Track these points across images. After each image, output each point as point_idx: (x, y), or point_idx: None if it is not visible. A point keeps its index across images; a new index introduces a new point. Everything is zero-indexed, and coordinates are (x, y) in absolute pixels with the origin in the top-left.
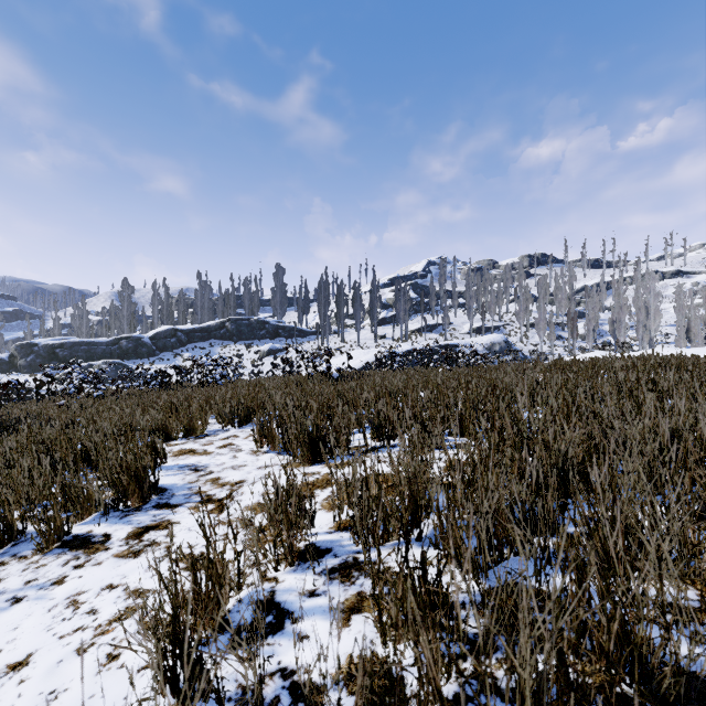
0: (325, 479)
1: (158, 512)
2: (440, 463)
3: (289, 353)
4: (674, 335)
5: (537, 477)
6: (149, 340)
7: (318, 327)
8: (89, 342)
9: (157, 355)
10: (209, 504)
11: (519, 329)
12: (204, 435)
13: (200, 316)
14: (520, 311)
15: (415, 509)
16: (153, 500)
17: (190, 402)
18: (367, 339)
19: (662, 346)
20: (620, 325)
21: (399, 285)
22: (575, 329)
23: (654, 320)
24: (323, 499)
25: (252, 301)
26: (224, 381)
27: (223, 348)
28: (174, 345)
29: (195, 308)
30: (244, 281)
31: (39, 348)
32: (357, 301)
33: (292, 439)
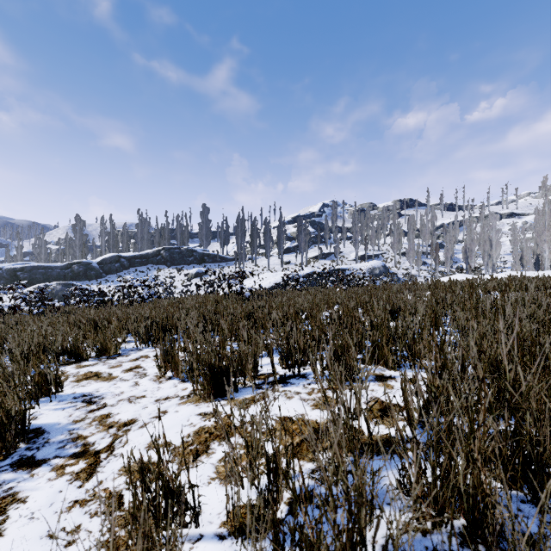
0: (226, 424)
1: (10, 476)
2: (362, 406)
3: (213, 275)
4: (510, 262)
5: (530, 459)
6: (97, 265)
7: (236, 254)
8: (46, 266)
9: (103, 277)
10: (80, 461)
11: (393, 256)
12: (117, 354)
13: (140, 245)
14: (394, 243)
15: (360, 550)
16: (19, 451)
17: (111, 320)
18: (275, 264)
19: (501, 270)
20: (471, 254)
21: (301, 221)
22: (437, 256)
23: (496, 250)
24: (220, 458)
25: (182, 234)
26: (151, 299)
27: (158, 271)
28: (118, 269)
29: (136, 239)
30: (176, 218)
31: (2, 271)
32: (268, 234)
33: (195, 368)
